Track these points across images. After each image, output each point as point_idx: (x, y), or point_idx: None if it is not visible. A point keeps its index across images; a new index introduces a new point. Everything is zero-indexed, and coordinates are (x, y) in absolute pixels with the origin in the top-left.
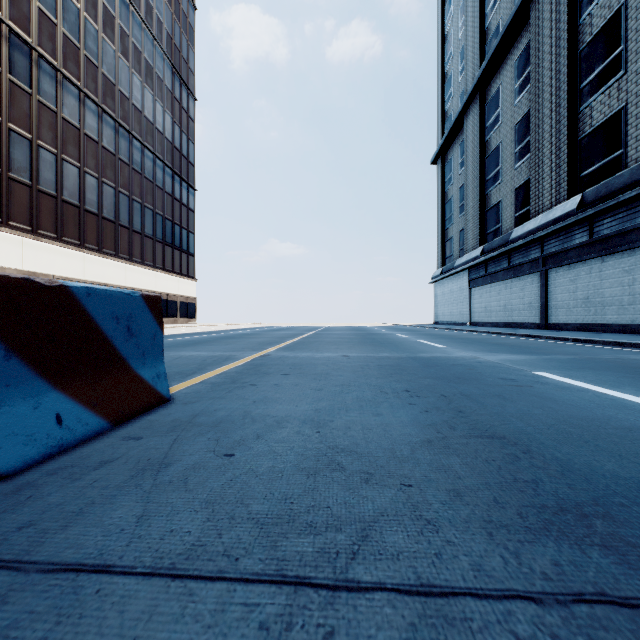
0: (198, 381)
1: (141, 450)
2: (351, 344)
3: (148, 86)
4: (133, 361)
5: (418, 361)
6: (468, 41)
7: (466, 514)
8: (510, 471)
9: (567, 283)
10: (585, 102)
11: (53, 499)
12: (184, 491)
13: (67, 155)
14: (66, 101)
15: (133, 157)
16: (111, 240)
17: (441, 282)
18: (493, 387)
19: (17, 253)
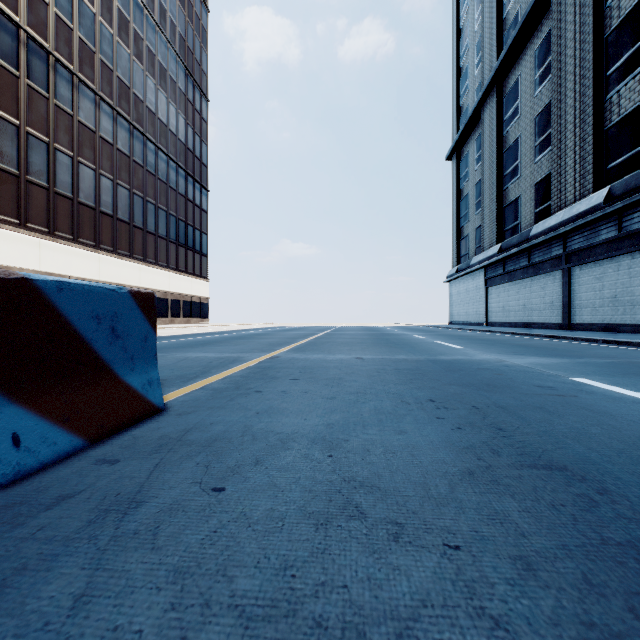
0: (199, 387)
1: (112, 480)
2: (365, 345)
3: (162, 88)
4: (119, 367)
5: (439, 364)
6: (485, 32)
7: (550, 607)
8: (591, 525)
9: (592, 281)
10: (612, 90)
11: None
12: (150, 550)
13: (83, 158)
14: (82, 104)
15: (147, 159)
16: (126, 241)
17: (456, 281)
18: (531, 397)
19: (35, 254)
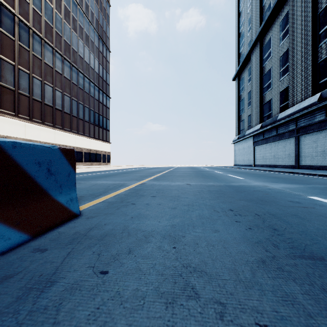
0: (101, 201)
1: (40, 264)
2: (191, 177)
3: (86, 45)
4: (52, 191)
5: (232, 188)
6: (253, 13)
7: None
8: None
9: (311, 143)
10: (322, 41)
11: None
12: (52, 324)
13: (47, 81)
14: (46, 54)
15: (79, 81)
16: (68, 123)
17: (238, 143)
18: (288, 208)
19: (22, 130)
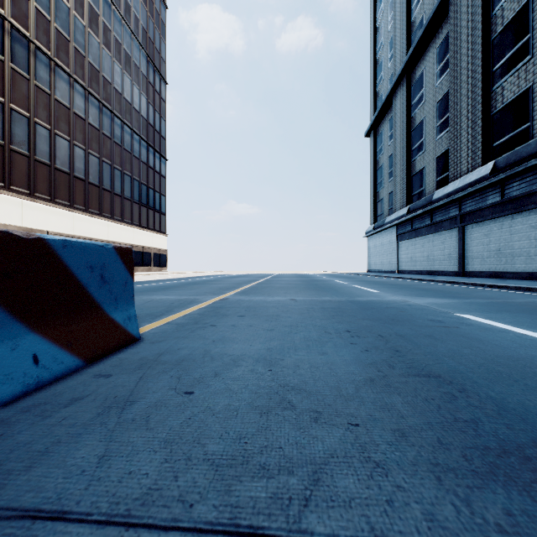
0: (165, 322)
1: (109, 387)
2: (297, 289)
3: (127, 72)
4: (106, 305)
5: (356, 304)
6: (396, 32)
7: (413, 456)
8: (449, 410)
9: (481, 237)
10: (497, 83)
11: (22, 437)
12: (145, 430)
13: (59, 130)
14: (58, 85)
15: (114, 132)
16: (96, 201)
17: (373, 236)
18: (424, 328)
19: (17, 212)
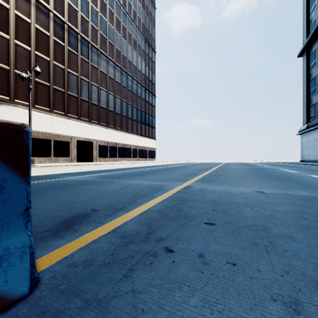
0: (112, 228)
1: None
2: (253, 177)
3: (134, 50)
4: None
5: None
6: None
7: None
8: None
9: None
10: None
11: None
12: None
13: (102, 87)
14: (101, 63)
15: (128, 84)
16: (119, 123)
17: (306, 134)
18: None
19: (83, 130)
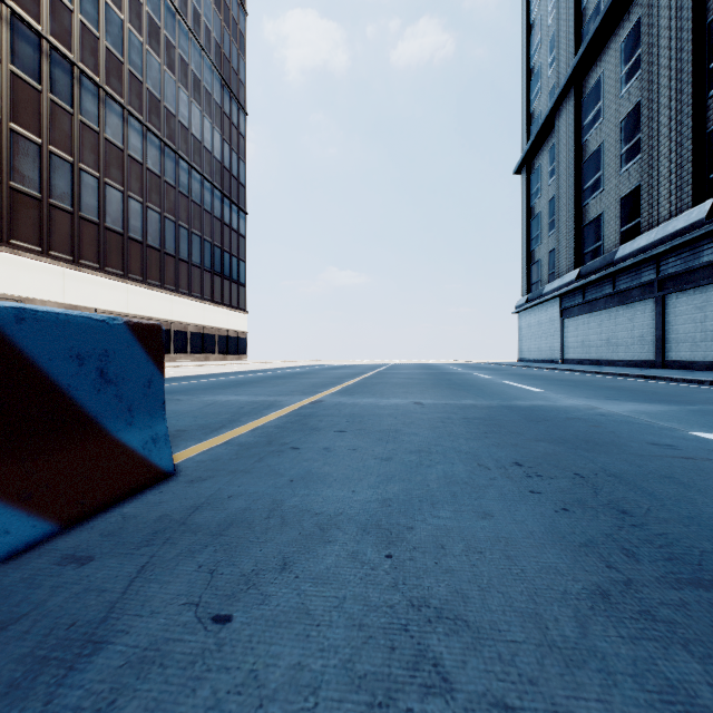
0: (223, 441)
1: (72, 595)
2: (423, 387)
3: (195, 101)
4: (110, 421)
5: (516, 412)
6: (560, 26)
7: None
8: None
9: (692, 311)
10: None
11: None
12: None
13: (110, 179)
14: (109, 120)
15: (179, 179)
16: (156, 270)
17: (526, 312)
18: (649, 460)
19: (58, 285)
